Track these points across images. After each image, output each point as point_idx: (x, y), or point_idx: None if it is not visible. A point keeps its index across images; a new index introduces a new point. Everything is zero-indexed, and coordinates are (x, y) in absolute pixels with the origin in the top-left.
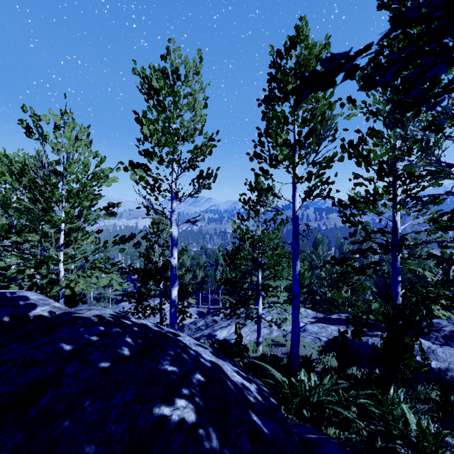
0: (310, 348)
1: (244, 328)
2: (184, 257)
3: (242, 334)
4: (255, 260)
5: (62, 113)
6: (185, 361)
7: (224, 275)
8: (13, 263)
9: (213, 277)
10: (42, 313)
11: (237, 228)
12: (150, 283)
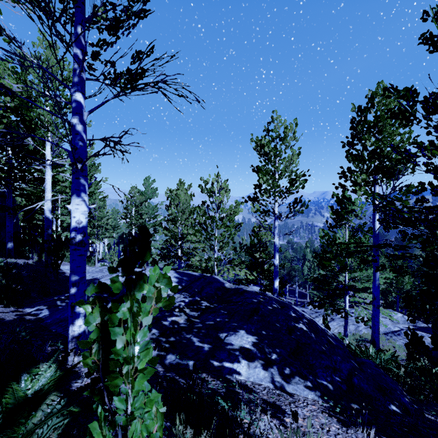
0: (400, 349)
1: (332, 322)
2: (272, 251)
3: (330, 326)
4: (342, 263)
5: (216, 176)
6: (298, 314)
7: (312, 271)
8: (197, 259)
9: (301, 272)
10: (228, 287)
11: (325, 236)
12: (253, 274)
